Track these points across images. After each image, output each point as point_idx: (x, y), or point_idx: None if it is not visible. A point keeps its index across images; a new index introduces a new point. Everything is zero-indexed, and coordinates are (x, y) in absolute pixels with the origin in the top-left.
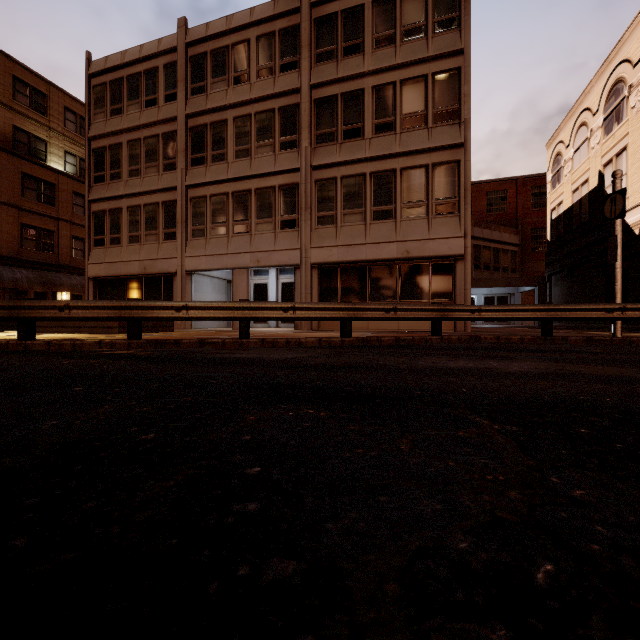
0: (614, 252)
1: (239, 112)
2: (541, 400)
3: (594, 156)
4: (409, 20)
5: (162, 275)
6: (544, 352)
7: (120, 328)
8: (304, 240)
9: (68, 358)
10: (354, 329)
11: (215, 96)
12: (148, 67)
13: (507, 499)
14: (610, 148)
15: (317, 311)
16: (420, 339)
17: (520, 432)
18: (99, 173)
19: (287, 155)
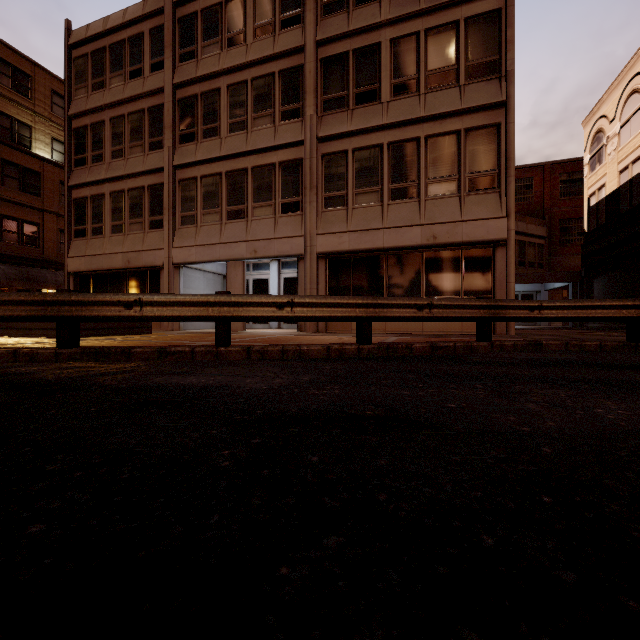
0: None
1: (234, 79)
2: None
3: None
4: None
5: (148, 269)
6: None
7: None
8: (309, 225)
9: None
10: None
11: (206, 61)
12: (132, 33)
13: None
14: None
15: (324, 308)
16: (464, 346)
17: None
18: (80, 155)
19: (289, 126)
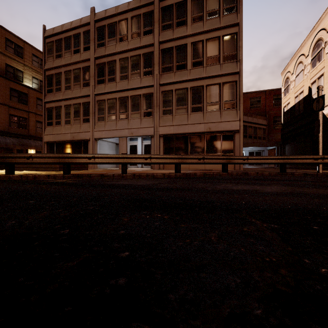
0: (318, 128)
1: (122, 56)
2: (287, 208)
3: (306, 79)
4: (210, 8)
5: (82, 140)
6: (283, 181)
7: (60, 168)
8: (156, 122)
9: (30, 184)
10: (182, 168)
11: (109, 48)
12: (75, 33)
13: (280, 275)
14: (315, 74)
15: (162, 159)
16: (216, 174)
17: (279, 228)
18: (50, 88)
19: (147, 78)
